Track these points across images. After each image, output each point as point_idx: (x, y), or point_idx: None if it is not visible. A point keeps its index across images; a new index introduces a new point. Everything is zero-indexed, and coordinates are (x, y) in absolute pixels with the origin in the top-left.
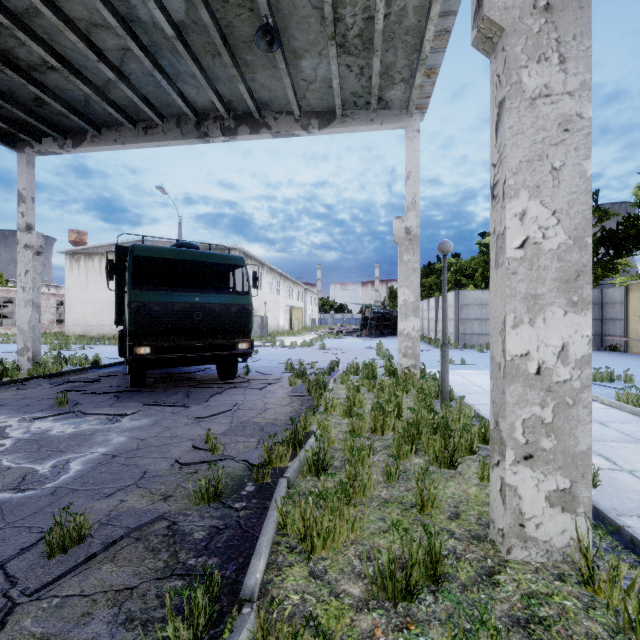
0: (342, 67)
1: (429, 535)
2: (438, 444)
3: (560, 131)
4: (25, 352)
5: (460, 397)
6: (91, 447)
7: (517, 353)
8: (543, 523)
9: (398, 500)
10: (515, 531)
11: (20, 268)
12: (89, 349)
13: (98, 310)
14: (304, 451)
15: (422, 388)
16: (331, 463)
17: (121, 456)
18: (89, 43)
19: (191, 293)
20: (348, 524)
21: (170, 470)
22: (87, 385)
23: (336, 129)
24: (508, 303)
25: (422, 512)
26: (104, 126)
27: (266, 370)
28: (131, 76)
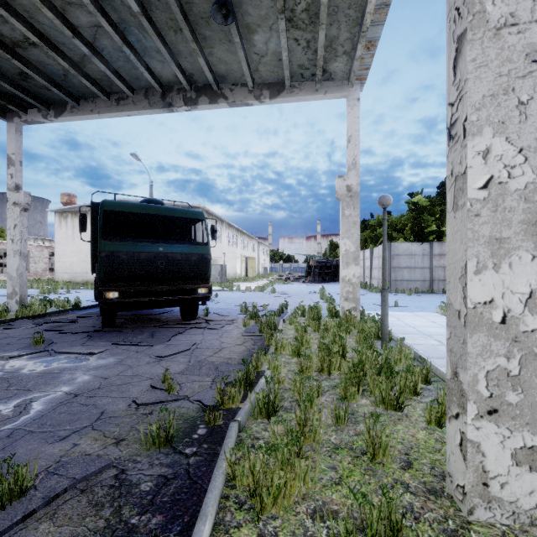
0: (290, 41)
1: (389, 499)
2: (384, 386)
3: (527, 62)
4: (14, 296)
5: (400, 338)
6: (56, 386)
7: (480, 300)
8: (509, 482)
9: (348, 446)
10: (478, 490)
11: (9, 223)
12: (73, 293)
13: (83, 260)
14: (255, 394)
15: (363, 329)
16: (281, 404)
17: (82, 395)
18: (64, 20)
19: (155, 243)
20: (299, 479)
21: (126, 411)
22: (65, 325)
23: (285, 99)
24: (470, 247)
25: (373, 460)
26: (82, 98)
27: (224, 312)
28: (103, 52)
